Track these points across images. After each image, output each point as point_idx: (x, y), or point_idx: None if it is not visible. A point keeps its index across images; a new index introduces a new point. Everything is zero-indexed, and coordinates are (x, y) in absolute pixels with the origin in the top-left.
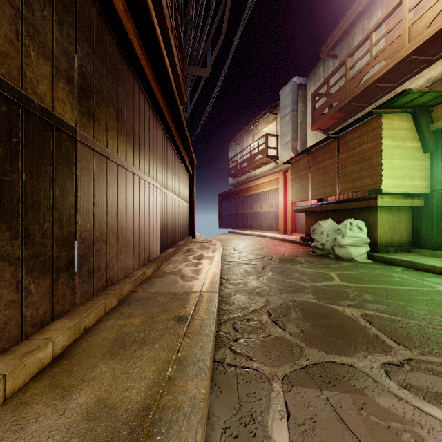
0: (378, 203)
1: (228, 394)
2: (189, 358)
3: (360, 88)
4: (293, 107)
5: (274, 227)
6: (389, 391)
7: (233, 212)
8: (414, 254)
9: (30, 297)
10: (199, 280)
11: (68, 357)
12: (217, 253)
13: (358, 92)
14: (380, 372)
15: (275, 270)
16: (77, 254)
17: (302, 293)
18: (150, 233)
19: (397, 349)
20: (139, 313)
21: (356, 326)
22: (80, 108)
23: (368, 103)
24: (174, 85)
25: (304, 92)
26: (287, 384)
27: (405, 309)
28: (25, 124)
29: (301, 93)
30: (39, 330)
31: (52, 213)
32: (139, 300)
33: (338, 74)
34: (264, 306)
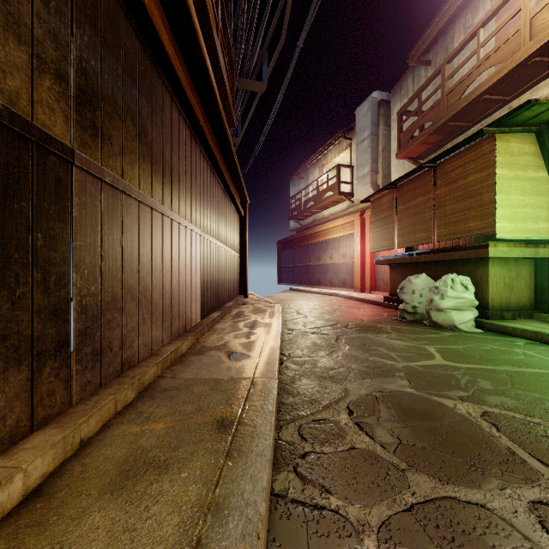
0: (490, 253)
1: None
2: (233, 500)
3: (462, 102)
4: (372, 130)
5: (348, 283)
6: None
7: (295, 264)
8: (538, 321)
9: None
10: (251, 358)
11: (48, 494)
12: (276, 318)
13: (459, 107)
14: (531, 520)
15: (352, 342)
16: (74, 330)
17: (392, 378)
18: (186, 294)
19: (547, 475)
20: (164, 413)
21: (477, 433)
22: (79, 120)
23: (472, 123)
24: (219, 99)
25: (386, 110)
26: (386, 541)
27: (543, 406)
28: None
29: (383, 112)
30: (6, 449)
31: (30, 272)
32: (166, 391)
33: (431, 86)
34: (341, 399)
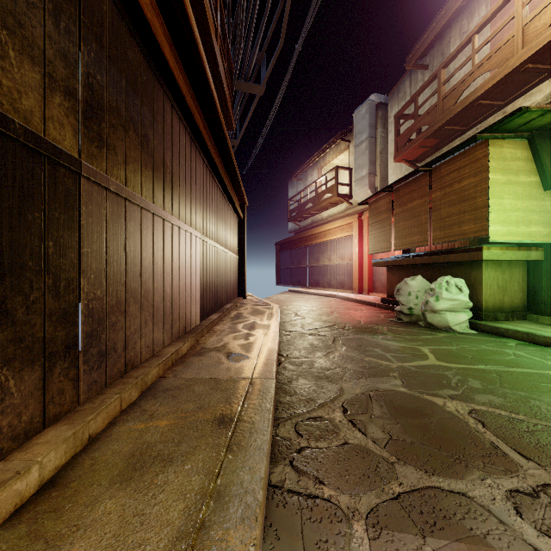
0: (483, 256)
1: (289, 541)
2: (233, 488)
3: (458, 106)
4: (370, 132)
5: (346, 285)
6: (524, 539)
7: (294, 265)
8: (530, 322)
9: (7, 399)
10: (250, 359)
11: (61, 484)
12: (274, 320)
13: (455, 112)
14: (507, 506)
15: (349, 343)
16: (82, 332)
17: (386, 378)
18: (186, 296)
19: (526, 467)
20: (167, 411)
21: (463, 429)
22: (86, 133)
23: (468, 127)
24: (218, 105)
25: (384, 113)
26: (374, 525)
27: (528, 403)
28: (1, 154)
29: (381, 115)
30: (22, 444)
31: (43, 278)
32: (168, 391)
33: (428, 89)
34: (336, 398)
